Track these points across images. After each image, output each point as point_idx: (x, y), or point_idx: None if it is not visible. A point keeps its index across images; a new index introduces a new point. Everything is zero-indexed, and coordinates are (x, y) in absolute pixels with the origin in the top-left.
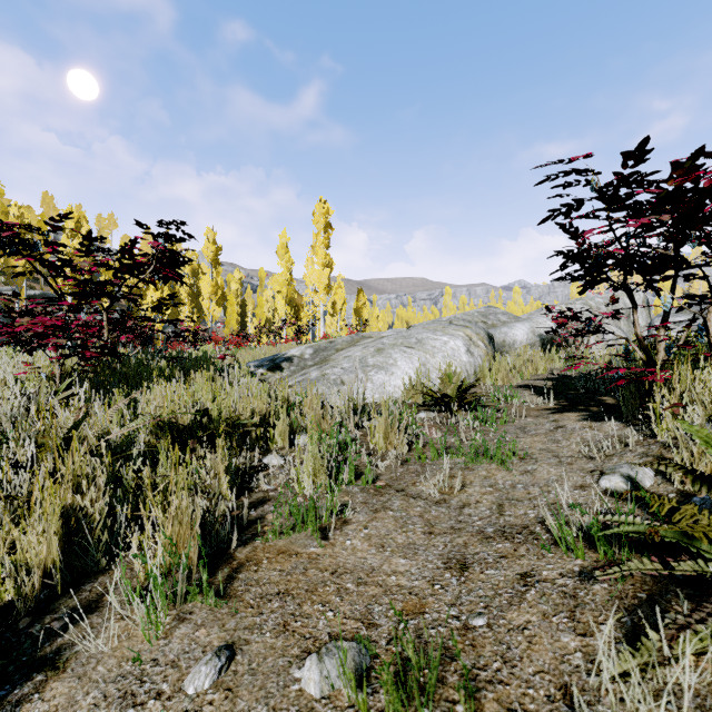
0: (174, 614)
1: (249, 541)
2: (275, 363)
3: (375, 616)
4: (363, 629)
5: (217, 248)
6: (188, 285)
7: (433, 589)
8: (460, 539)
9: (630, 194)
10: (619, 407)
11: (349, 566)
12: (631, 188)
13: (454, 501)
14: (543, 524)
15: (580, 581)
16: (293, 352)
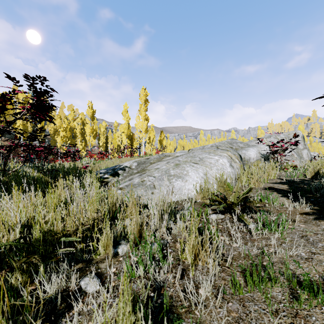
0: None
1: None
2: (114, 171)
3: None
4: None
5: (93, 111)
6: (80, 129)
7: None
8: None
9: None
10: None
11: None
12: None
13: None
14: None
15: None
16: (125, 164)
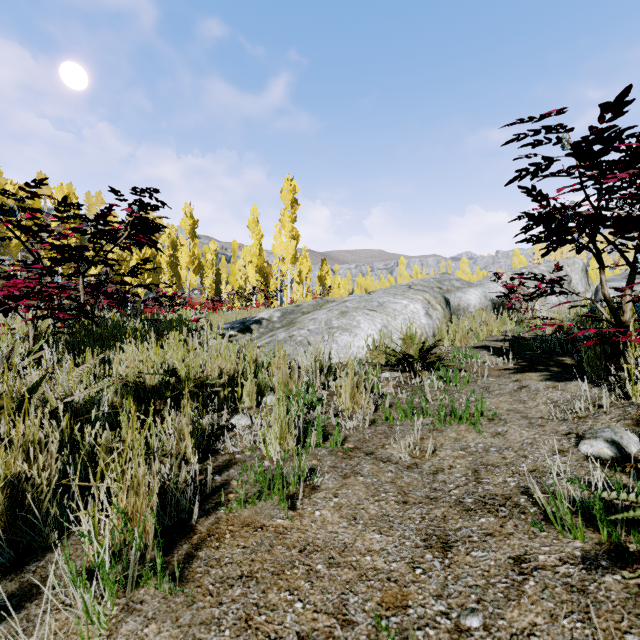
0: (122, 603)
1: (212, 510)
2: (245, 325)
3: (350, 610)
4: (337, 627)
5: (194, 222)
6: (168, 255)
7: (414, 573)
8: (437, 510)
9: (606, 148)
10: (579, 367)
11: (319, 543)
12: (605, 144)
13: (426, 465)
14: (527, 495)
15: (585, 570)
16: (262, 315)
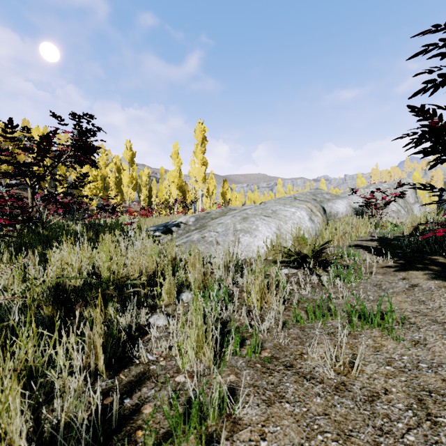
0: None
1: None
2: (167, 228)
3: None
4: None
5: (132, 153)
6: (114, 177)
7: None
8: None
9: None
10: None
11: None
12: None
13: (356, 387)
14: None
15: None
16: (180, 220)
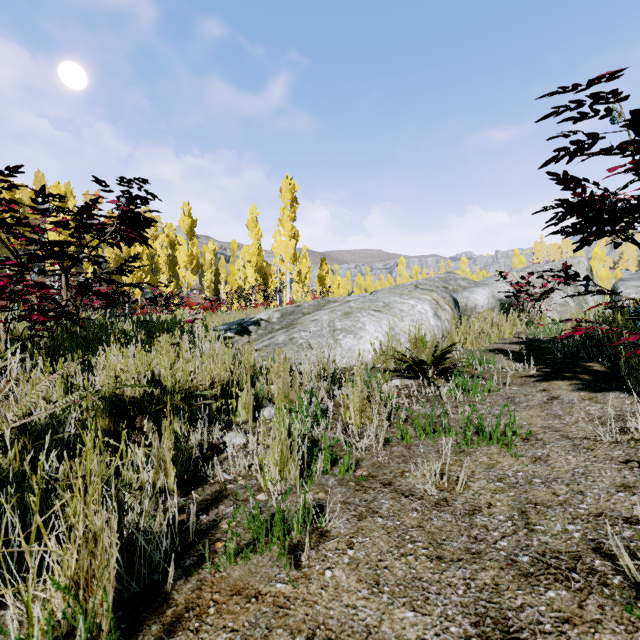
0: None
1: (194, 568)
2: (243, 326)
3: None
4: None
5: (192, 221)
6: (166, 255)
7: None
8: (484, 573)
9: None
10: (613, 375)
11: (333, 624)
12: None
13: (458, 502)
14: (602, 553)
15: None
16: (260, 315)
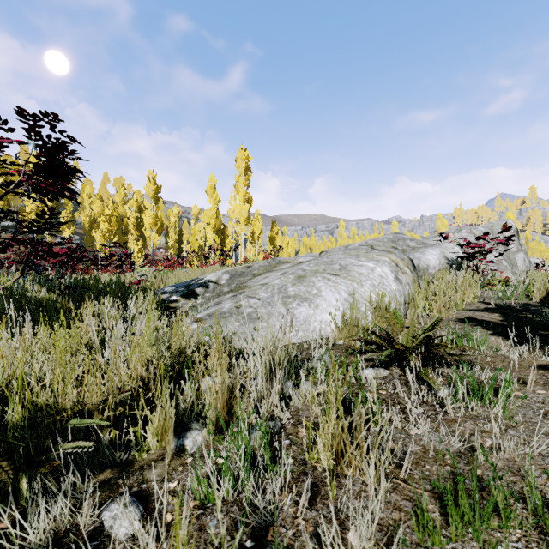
0: None
1: None
2: (189, 289)
3: None
4: None
5: (157, 187)
6: (135, 218)
7: None
8: None
9: None
10: None
11: None
12: None
13: None
14: None
15: None
16: (209, 277)
